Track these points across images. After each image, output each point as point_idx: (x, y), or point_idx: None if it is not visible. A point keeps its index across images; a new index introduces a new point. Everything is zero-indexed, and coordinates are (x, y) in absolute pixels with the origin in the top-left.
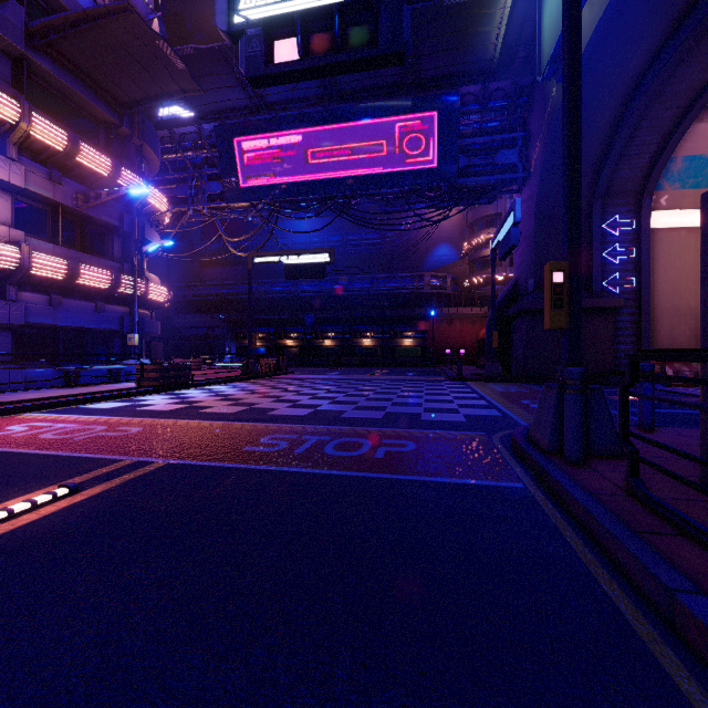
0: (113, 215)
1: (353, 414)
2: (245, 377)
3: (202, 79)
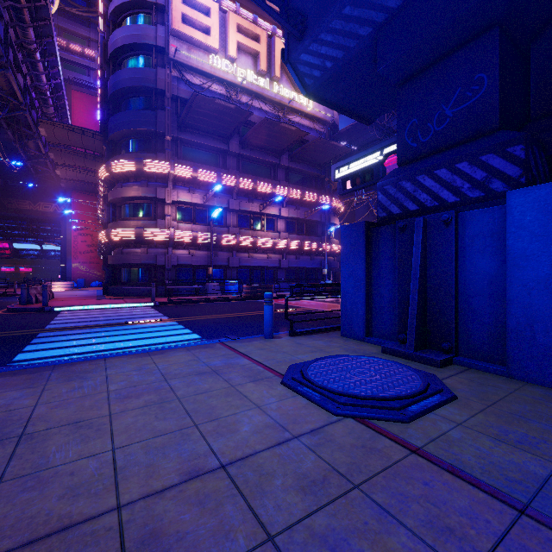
0: (317, 216)
1: None
2: None
3: (357, 134)
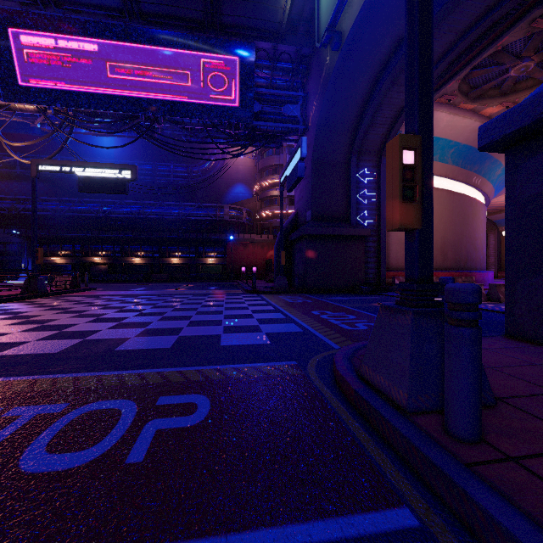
0: None
1: (134, 343)
2: (22, 296)
3: None
